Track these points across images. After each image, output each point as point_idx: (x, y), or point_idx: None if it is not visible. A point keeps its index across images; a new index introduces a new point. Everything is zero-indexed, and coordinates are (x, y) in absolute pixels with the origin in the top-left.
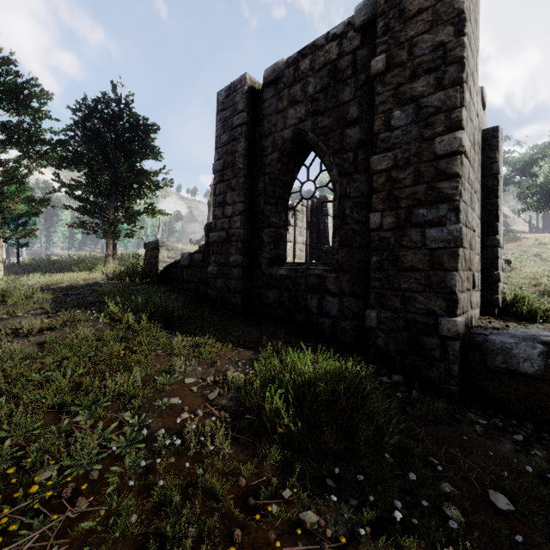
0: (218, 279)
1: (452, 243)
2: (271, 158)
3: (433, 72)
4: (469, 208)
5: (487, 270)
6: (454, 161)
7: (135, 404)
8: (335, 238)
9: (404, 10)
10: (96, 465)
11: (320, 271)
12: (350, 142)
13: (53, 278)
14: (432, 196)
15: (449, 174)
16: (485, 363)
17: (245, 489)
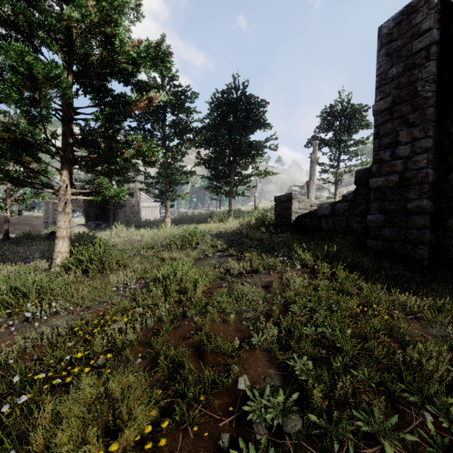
0: (385, 228)
1: None
2: None
3: None
4: None
5: None
6: None
7: None
8: None
9: None
10: None
11: None
12: None
13: (203, 227)
14: None
15: None
16: None
17: None
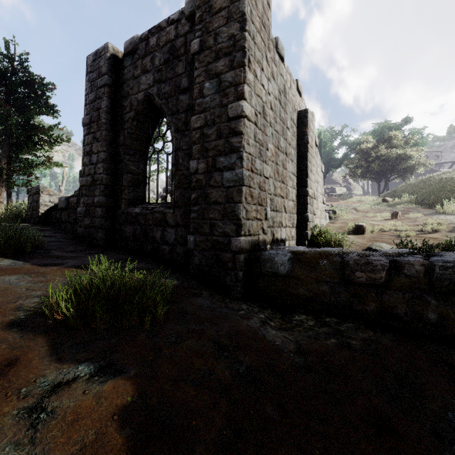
0: (86, 218)
1: (238, 182)
2: (129, 116)
3: (228, 56)
4: (257, 159)
5: (301, 213)
6: (239, 122)
7: None
8: (173, 182)
9: (211, 7)
10: None
11: (163, 209)
12: (182, 106)
13: None
14: (227, 148)
15: (237, 131)
16: (261, 269)
17: (3, 361)
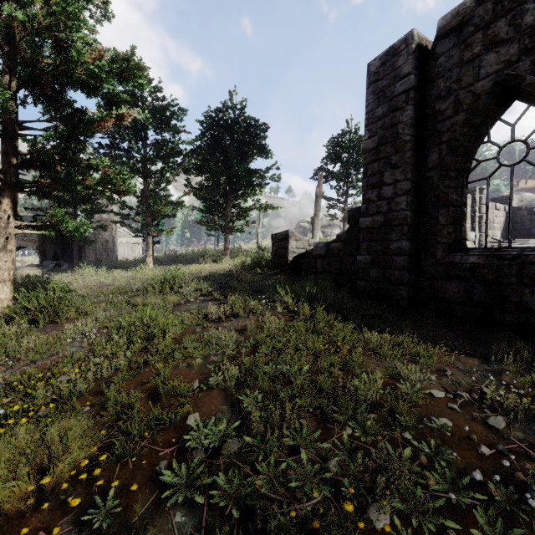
0: (372, 269)
1: None
2: (452, 122)
3: None
4: None
5: None
6: None
7: (402, 421)
8: None
9: None
10: (442, 519)
11: None
12: None
13: (192, 268)
14: None
15: None
16: None
17: None
